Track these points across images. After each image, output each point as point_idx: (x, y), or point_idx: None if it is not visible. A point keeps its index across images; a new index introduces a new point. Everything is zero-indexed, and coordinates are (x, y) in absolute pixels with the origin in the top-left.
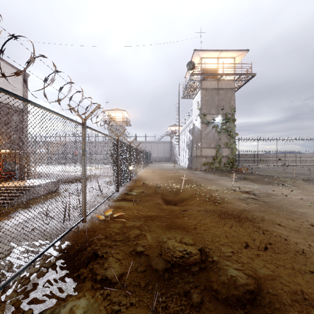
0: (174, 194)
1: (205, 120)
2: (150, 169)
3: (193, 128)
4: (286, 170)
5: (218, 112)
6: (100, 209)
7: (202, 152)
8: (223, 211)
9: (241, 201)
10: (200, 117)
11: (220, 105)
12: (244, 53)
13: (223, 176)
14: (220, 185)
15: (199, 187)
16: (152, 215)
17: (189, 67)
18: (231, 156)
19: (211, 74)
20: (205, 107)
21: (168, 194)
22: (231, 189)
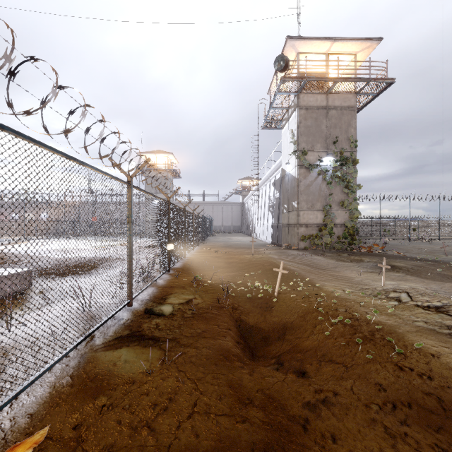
0: (260, 308)
1: (305, 162)
2: (210, 245)
3: (282, 178)
4: (436, 248)
5: (327, 148)
6: (29, 402)
7: (300, 218)
8: (449, 407)
9: None
10: (296, 155)
11: (330, 135)
12: (372, 44)
13: (347, 262)
14: (350, 282)
15: (311, 288)
16: (205, 451)
17: (278, 67)
18: (350, 224)
19: (318, 79)
20: (306, 138)
21: (246, 306)
22: (387, 296)
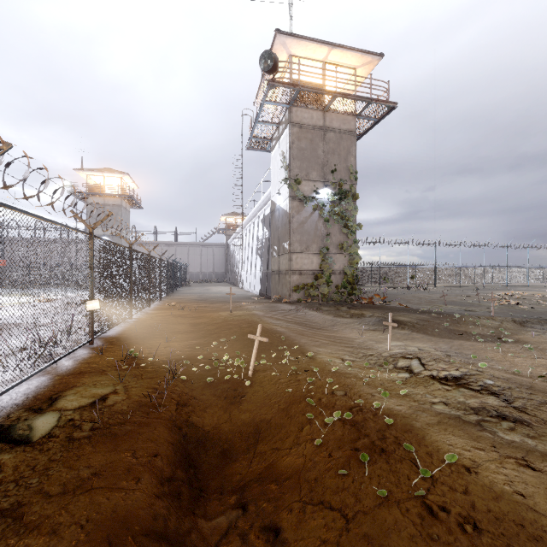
0: (224, 398)
1: (298, 193)
2: (178, 299)
3: (272, 212)
4: (435, 297)
5: (324, 178)
6: None
7: (293, 263)
8: None
9: (486, 442)
10: (288, 184)
11: (328, 162)
12: (374, 60)
13: (346, 318)
14: (351, 346)
15: (301, 358)
16: None
17: (265, 66)
18: (350, 270)
19: (313, 89)
20: (299, 163)
21: (204, 396)
22: (396, 365)
